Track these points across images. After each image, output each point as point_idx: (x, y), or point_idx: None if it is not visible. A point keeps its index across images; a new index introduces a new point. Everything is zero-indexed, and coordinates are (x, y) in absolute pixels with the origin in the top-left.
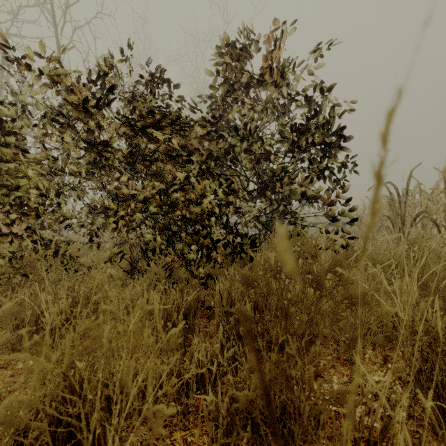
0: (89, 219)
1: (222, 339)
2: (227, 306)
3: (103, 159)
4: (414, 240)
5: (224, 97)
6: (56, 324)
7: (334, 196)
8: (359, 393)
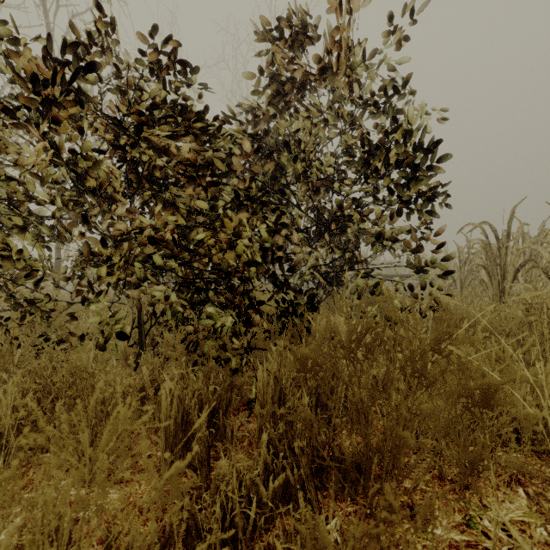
0: (78, 269)
1: (266, 455)
2: (274, 399)
3: (86, 178)
4: (533, 298)
5: (271, 102)
6: (11, 430)
7: (419, 239)
8: (484, 546)
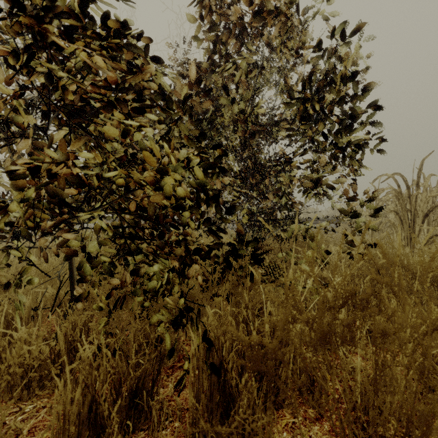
0: None
1: None
2: (211, 376)
3: None
4: None
5: (209, 49)
6: None
7: (349, 186)
8: None
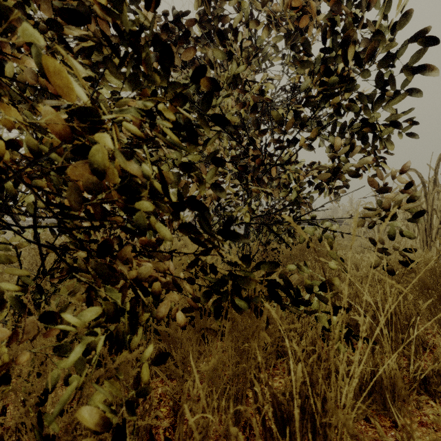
0: None
1: None
2: None
3: None
4: None
5: None
6: None
7: None
8: None
